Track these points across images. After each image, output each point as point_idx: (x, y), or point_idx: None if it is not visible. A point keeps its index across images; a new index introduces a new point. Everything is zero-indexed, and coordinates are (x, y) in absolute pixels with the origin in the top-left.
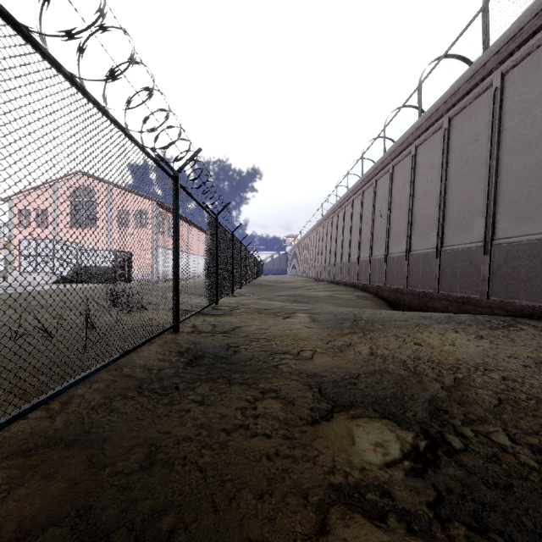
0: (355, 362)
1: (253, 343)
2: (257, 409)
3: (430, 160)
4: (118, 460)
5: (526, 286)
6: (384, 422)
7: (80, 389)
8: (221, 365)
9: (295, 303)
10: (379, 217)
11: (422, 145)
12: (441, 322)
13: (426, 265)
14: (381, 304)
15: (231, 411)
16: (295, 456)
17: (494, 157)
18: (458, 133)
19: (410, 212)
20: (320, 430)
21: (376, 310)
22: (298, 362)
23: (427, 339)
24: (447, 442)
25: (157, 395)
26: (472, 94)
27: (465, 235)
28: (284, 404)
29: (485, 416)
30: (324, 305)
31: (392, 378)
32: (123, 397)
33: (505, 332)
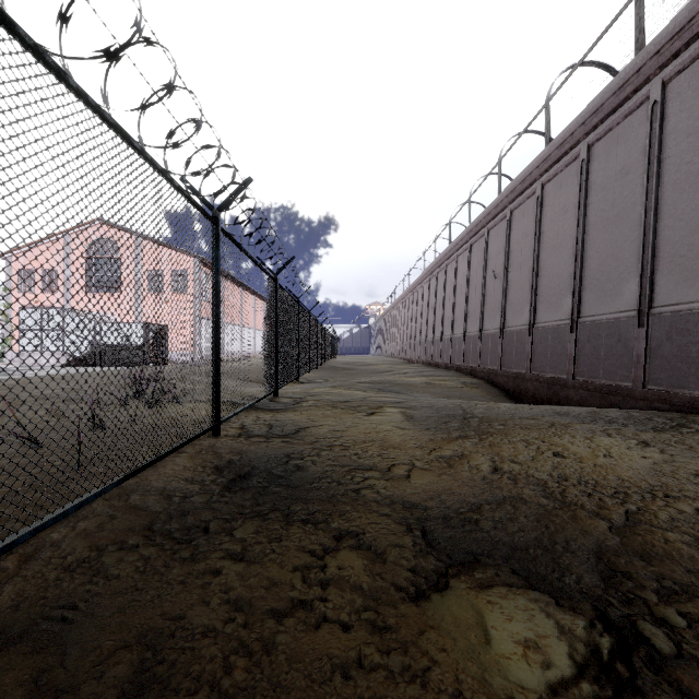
0: (472, 485)
1: (324, 453)
2: (327, 570)
3: (562, 202)
4: (85, 680)
5: (698, 371)
6: (533, 596)
7: (55, 533)
8: (276, 489)
9: (382, 393)
10: (493, 278)
11: (550, 182)
12: (584, 420)
13: (557, 342)
14: (496, 394)
15: (286, 574)
16: (390, 668)
17: (653, 195)
18: (601, 164)
19: (534, 271)
20: (430, 613)
21: (492, 403)
22: (389, 485)
23: (570, 446)
24: (644, 639)
25: (172, 543)
26: (621, 111)
27: (611, 302)
28: (371, 560)
29: (691, 583)
30: (421, 395)
31: (531, 511)
32: (119, 547)
33: (676, 436)
